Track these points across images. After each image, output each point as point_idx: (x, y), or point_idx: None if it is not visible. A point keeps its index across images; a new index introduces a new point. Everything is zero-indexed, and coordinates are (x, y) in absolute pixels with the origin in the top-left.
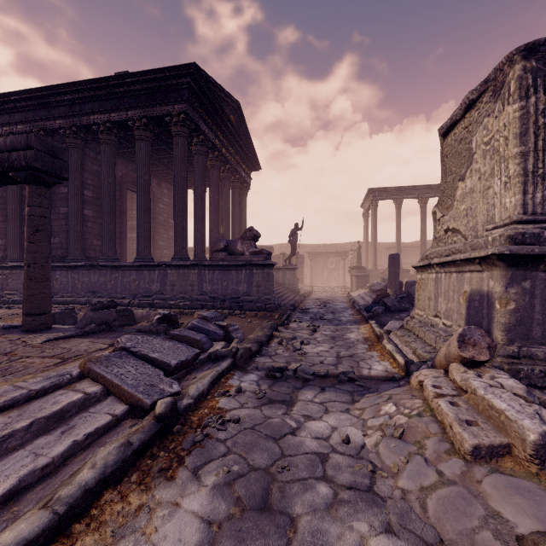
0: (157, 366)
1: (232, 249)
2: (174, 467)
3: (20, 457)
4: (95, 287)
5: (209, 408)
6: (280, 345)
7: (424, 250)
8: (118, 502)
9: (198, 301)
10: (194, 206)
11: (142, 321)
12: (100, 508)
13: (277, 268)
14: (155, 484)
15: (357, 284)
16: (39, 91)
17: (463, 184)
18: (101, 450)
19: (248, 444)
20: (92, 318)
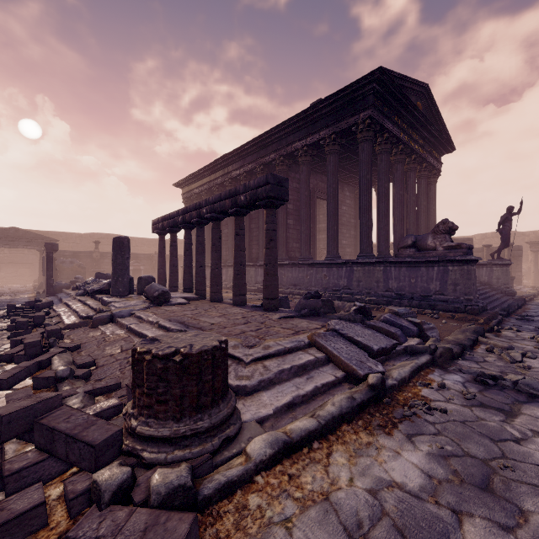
0: (361, 348)
1: (421, 245)
2: (389, 427)
3: (289, 386)
4: (296, 281)
5: (412, 393)
6: (489, 352)
7: None
8: (352, 434)
9: (383, 297)
10: (378, 204)
11: (338, 311)
12: (341, 433)
13: (479, 264)
14: (377, 433)
15: None
16: (261, 137)
17: None
18: (335, 396)
19: (459, 433)
20: (304, 305)
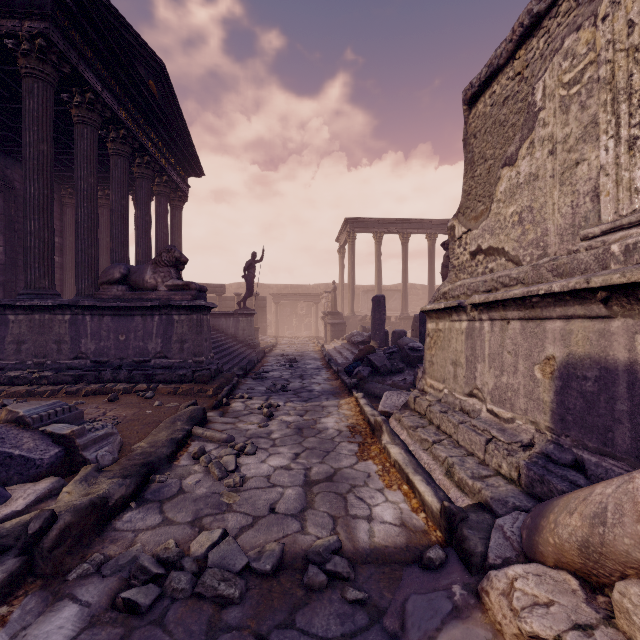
0: None
1: (136, 280)
2: None
3: None
4: None
5: None
6: (197, 460)
7: (406, 294)
8: None
9: (69, 370)
10: (76, 208)
11: None
12: None
13: (227, 313)
14: None
15: (333, 334)
16: None
17: (512, 171)
18: None
19: None
20: None
